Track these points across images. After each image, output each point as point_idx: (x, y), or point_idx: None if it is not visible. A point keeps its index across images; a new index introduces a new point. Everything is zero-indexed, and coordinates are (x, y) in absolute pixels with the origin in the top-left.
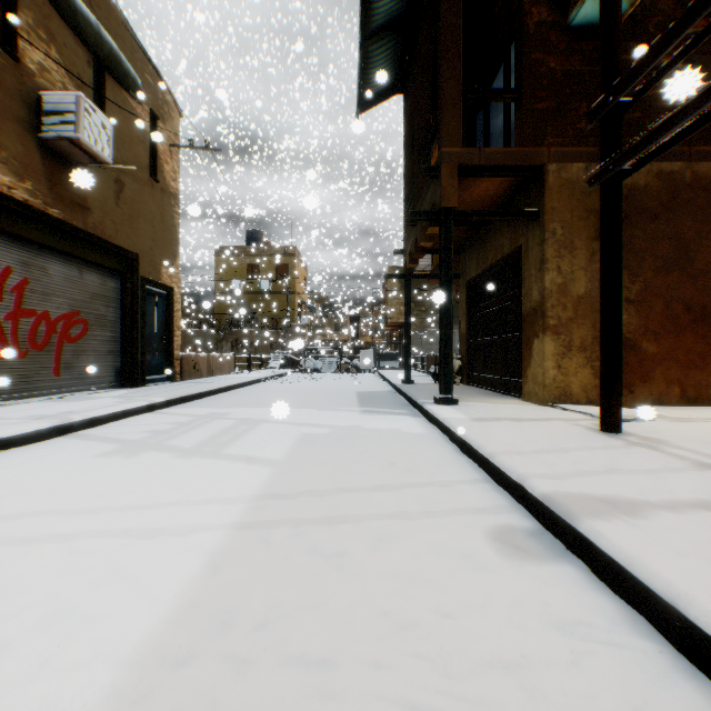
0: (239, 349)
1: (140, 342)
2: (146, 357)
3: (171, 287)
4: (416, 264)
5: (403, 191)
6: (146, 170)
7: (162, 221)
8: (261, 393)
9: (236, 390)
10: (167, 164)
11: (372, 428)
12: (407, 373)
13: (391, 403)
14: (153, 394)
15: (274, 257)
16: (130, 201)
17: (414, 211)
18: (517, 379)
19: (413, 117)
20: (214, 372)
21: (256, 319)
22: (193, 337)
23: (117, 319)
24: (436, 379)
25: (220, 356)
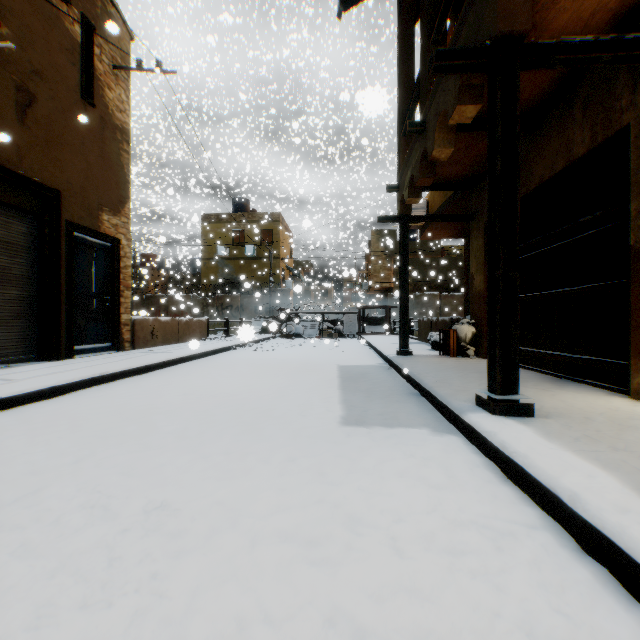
0: (224, 313)
1: (65, 303)
2: (74, 321)
3: (117, 238)
4: (417, 198)
5: (398, 110)
6: (74, 88)
7: (102, 157)
8: (216, 368)
9: (190, 362)
10: (110, 90)
11: (369, 486)
12: (403, 343)
13: (390, 392)
14: (47, 376)
15: (259, 223)
16: (46, 122)
17: (443, 51)
18: (604, 359)
19: (412, 9)
20: (181, 338)
21: (241, 284)
22: (181, 302)
23: (30, 273)
24: (440, 350)
25: (189, 320)
